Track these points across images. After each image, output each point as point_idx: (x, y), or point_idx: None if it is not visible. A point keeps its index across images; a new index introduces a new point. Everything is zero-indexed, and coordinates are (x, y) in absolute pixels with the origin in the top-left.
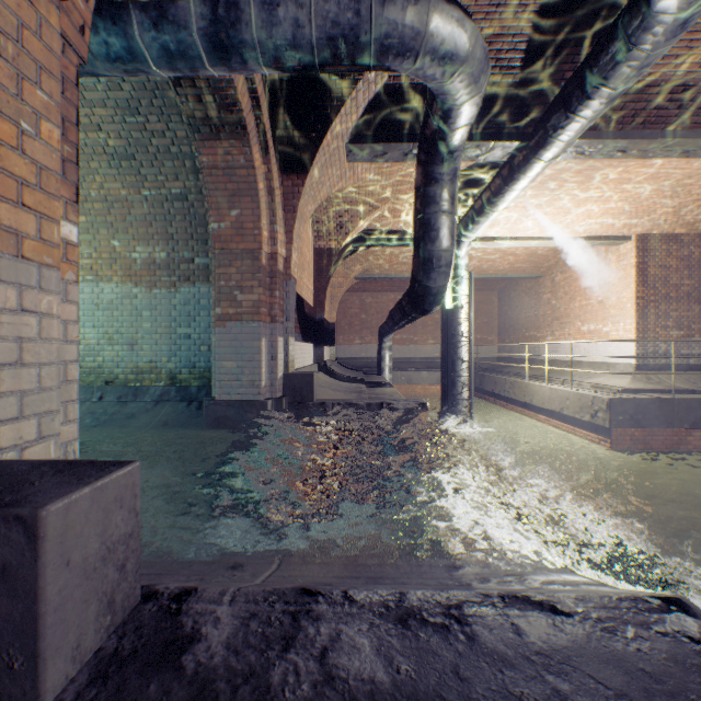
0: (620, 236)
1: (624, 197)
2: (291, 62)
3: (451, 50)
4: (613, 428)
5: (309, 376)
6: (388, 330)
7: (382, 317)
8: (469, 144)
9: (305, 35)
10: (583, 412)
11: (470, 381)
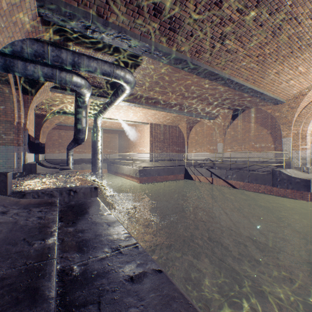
0: (146, 122)
1: (144, 113)
2: (32, 78)
3: (79, 86)
4: (140, 177)
5: (35, 164)
6: (71, 148)
7: (70, 141)
8: (93, 96)
9: (37, 74)
10: (134, 174)
11: (101, 166)
